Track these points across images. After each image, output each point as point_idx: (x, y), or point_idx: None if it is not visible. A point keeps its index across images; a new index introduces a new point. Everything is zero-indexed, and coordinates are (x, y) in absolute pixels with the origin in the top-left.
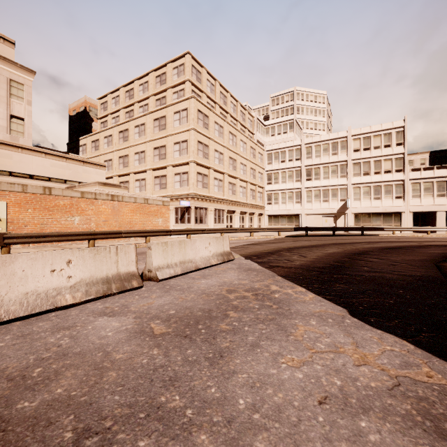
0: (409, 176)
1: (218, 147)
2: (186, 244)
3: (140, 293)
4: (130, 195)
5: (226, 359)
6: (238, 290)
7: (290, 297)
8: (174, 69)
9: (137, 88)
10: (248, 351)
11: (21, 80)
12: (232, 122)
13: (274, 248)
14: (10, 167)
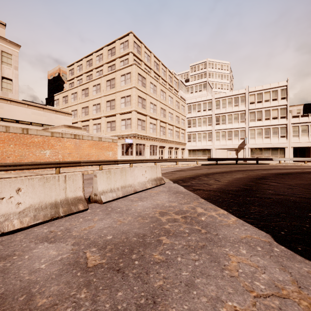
0: (291, 121)
1: (153, 100)
2: (126, 172)
3: (84, 216)
4: (88, 134)
5: (160, 308)
6: (169, 212)
7: (215, 221)
8: (121, 44)
9: (95, 58)
10: (183, 294)
11: (10, 51)
12: (162, 83)
13: (195, 174)
14: (1, 115)
